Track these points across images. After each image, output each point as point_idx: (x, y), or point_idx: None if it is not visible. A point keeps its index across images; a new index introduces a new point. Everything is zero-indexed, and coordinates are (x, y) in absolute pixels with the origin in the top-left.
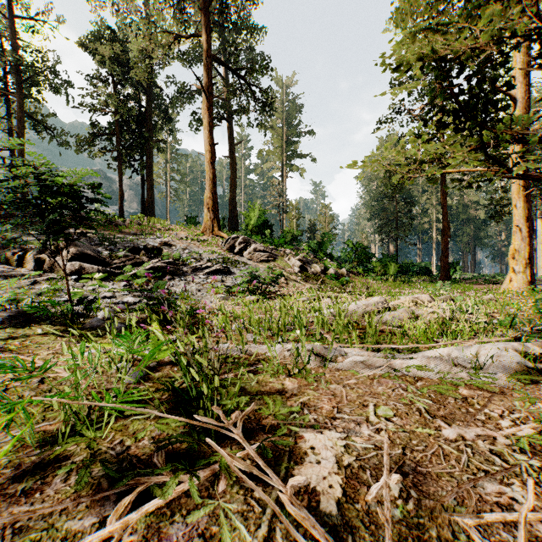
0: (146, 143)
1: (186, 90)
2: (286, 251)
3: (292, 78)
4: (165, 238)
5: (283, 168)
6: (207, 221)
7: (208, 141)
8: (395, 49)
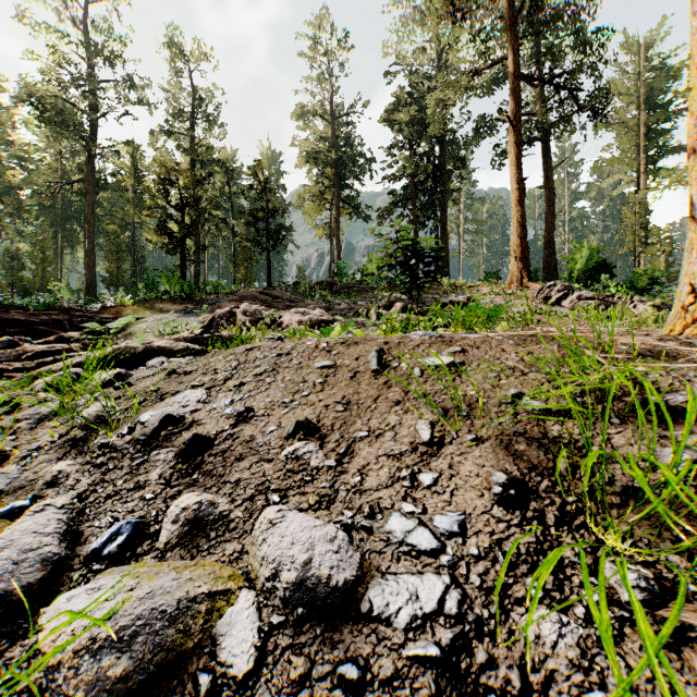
0: (441, 198)
1: (486, 122)
2: (632, 298)
3: (658, 29)
4: (467, 294)
5: (639, 179)
6: (514, 272)
7: (515, 178)
8: None
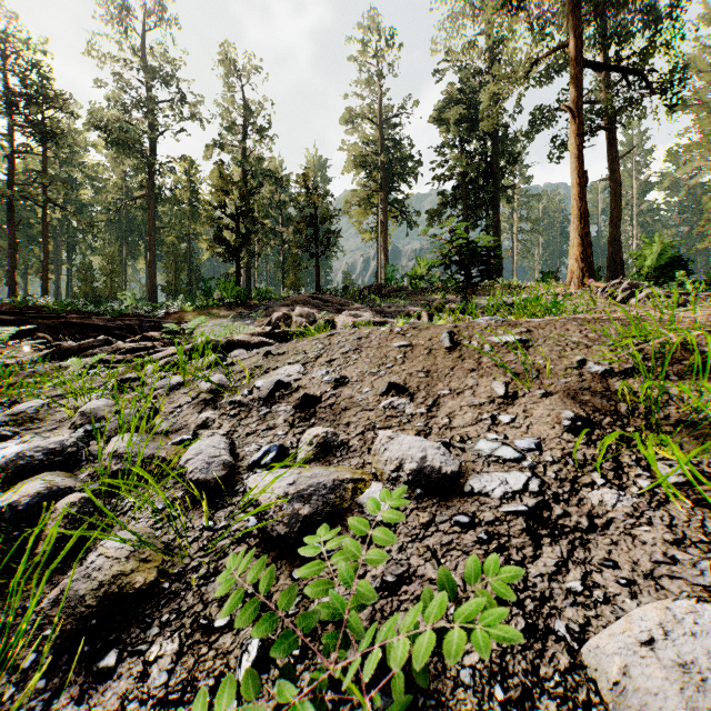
0: (493, 196)
1: (542, 114)
2: None
3: None
4: (523, 295)
5: None
6: (575, 271)
7: (576, 171)
8: None
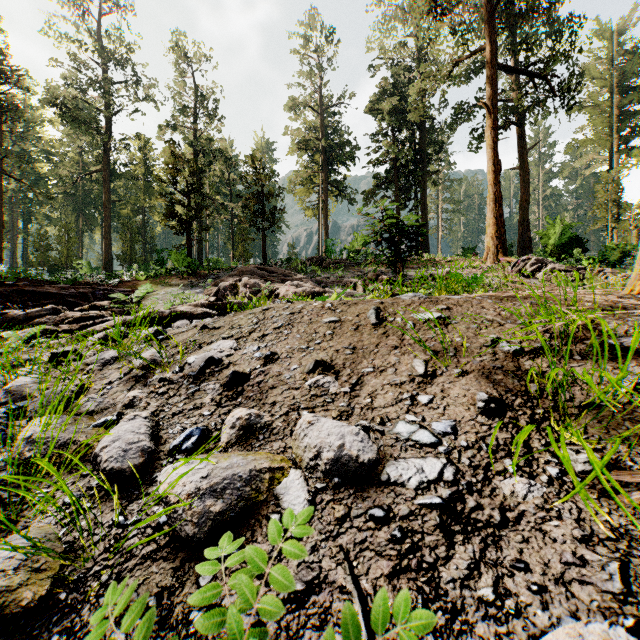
0: (421, 180)
1: (463, 109)
2: (604, 270)
3: (630, 16)
4: (446, 268)
5: (611, 159)
6: (490, 247)
7: (491, 160)
8: None
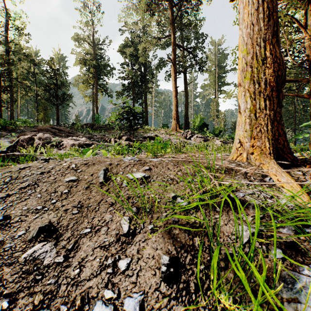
0: (144, 90)
1: (163, 61)
2: (214, 137)
3: (221, 39)
4: (155, 133)
5: (216, 93)
6: (174, 125)
7: (174, 86)
8: (236, 60)
